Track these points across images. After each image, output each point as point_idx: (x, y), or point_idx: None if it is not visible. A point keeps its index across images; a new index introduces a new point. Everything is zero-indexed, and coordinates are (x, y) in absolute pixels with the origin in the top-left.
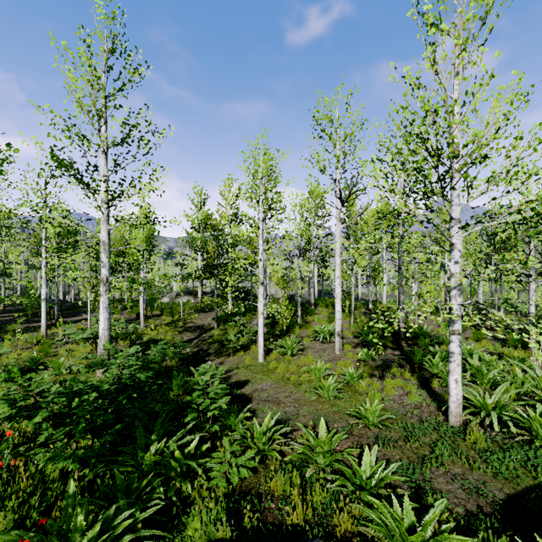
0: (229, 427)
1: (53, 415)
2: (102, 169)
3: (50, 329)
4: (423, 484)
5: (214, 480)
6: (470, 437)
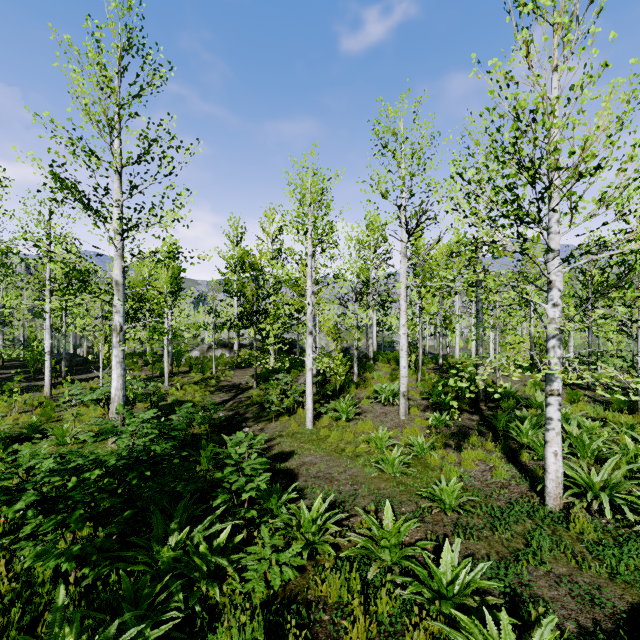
0: (269, 511)
1: (43, 499)
2: (115, 193)
3: (56, 389)
4: (520, 589)
5: (250, 583)
6: (575, 525)
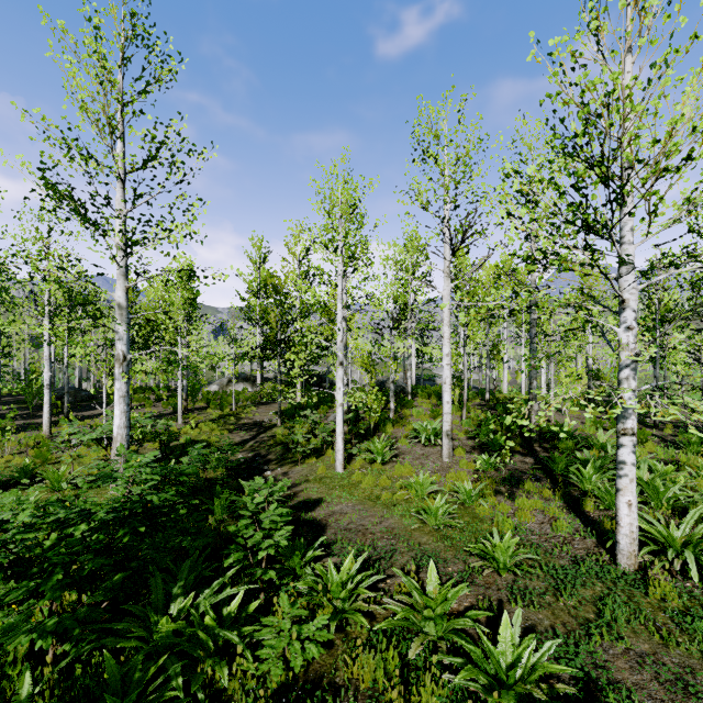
0: (291, 571)
1: (13, 561)
2: (118, 203)
3: (56, 427)
4: (594, 672)
5: (265, 664)
6: (655, 590)
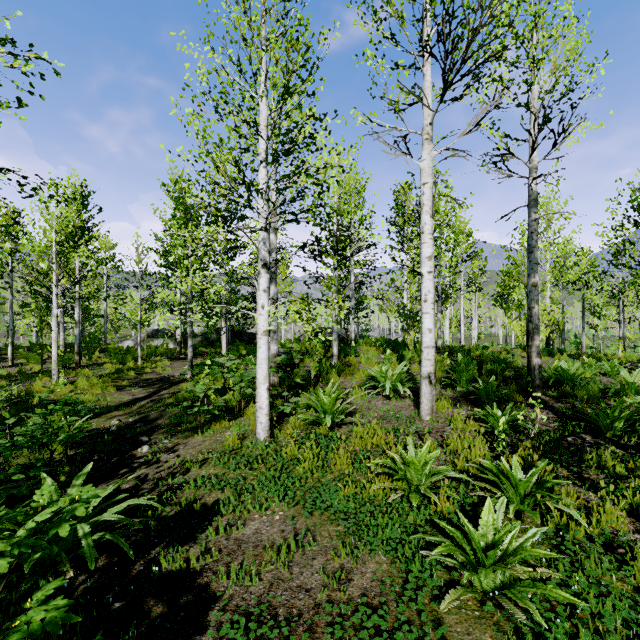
0: None
1: None
2: None
3: None
4: None
5: None
6: None
